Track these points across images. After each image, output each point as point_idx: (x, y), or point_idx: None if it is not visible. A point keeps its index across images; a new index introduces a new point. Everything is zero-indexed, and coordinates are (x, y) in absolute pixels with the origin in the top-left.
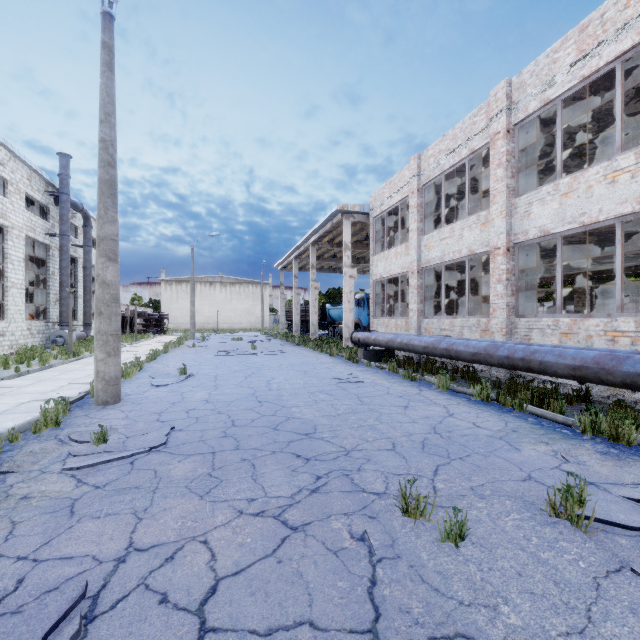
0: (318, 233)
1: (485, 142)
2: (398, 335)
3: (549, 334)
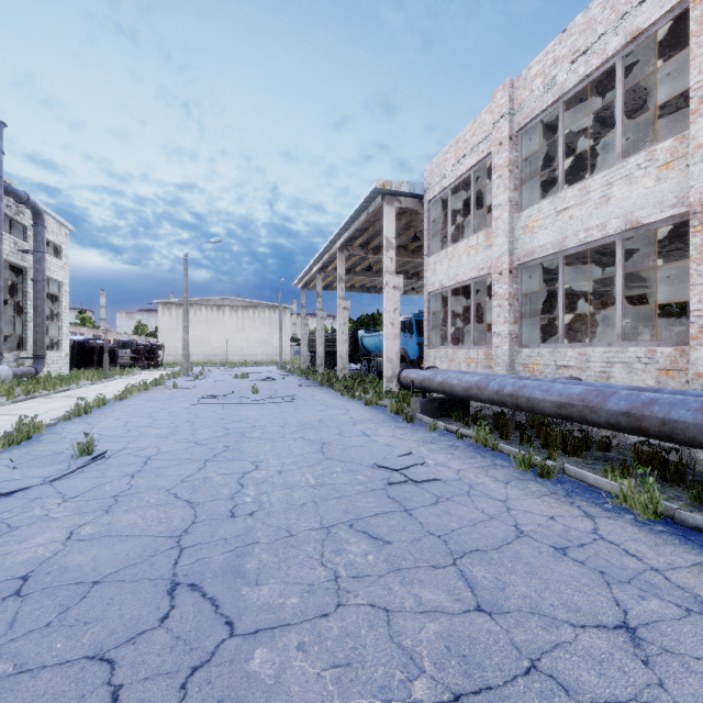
0: (348, 231)
1: (670, 5)
2: (489, 377)
3: None
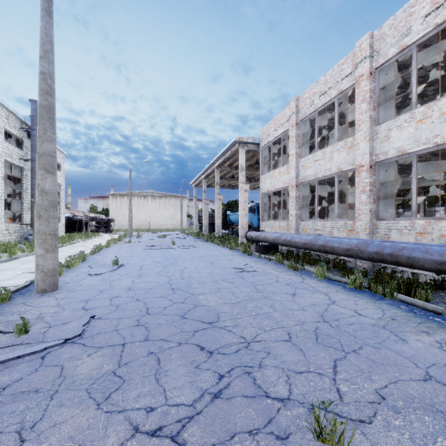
0: (221, 159)
1: (351, 84)
2: (282, 234)
3: (406, 233)
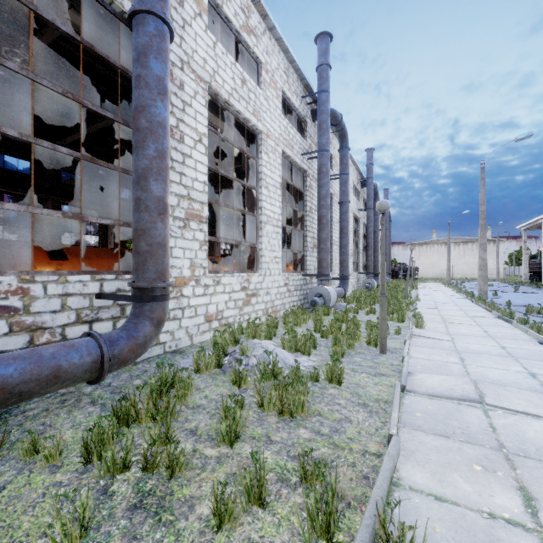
0: None
1: None
2: None
3: None
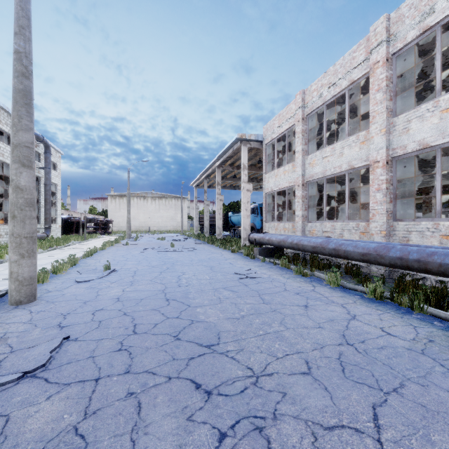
0: (222, 158)
1: (364, 72)
2: (289, 236)
3: (428, 236)
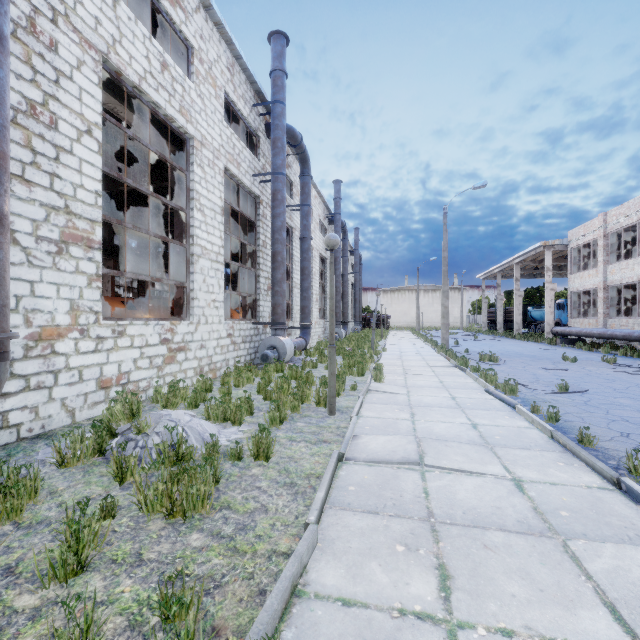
0: (522, 257)
1: None
2: (584, 328)
3: None
